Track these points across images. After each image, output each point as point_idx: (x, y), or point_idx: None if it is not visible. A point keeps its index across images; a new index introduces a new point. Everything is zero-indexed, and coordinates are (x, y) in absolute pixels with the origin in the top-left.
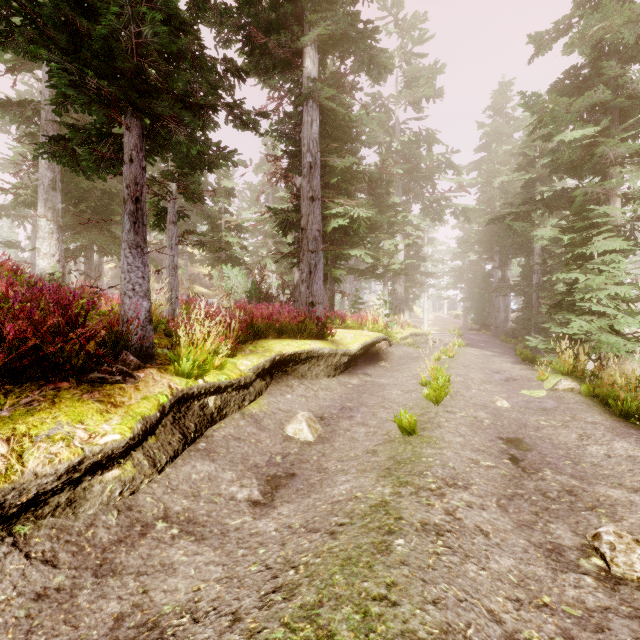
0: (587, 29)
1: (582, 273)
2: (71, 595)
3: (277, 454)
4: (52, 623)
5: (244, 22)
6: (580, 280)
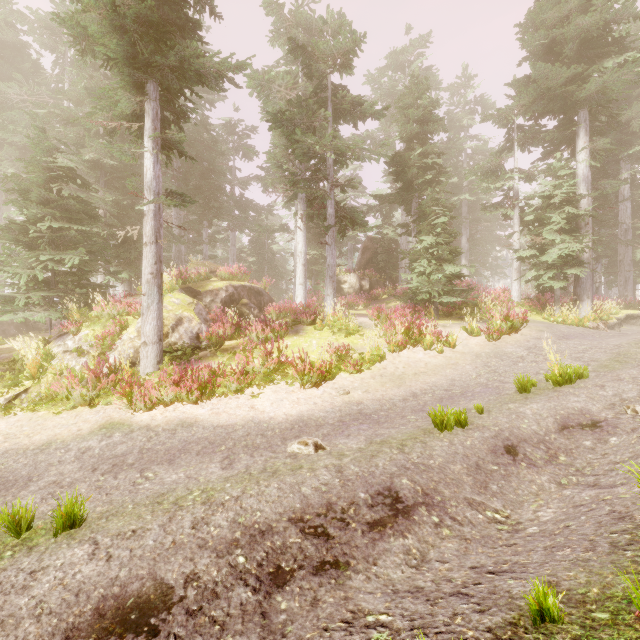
0: None
1: None
2: None
3: None
4: None
5: None
6: None
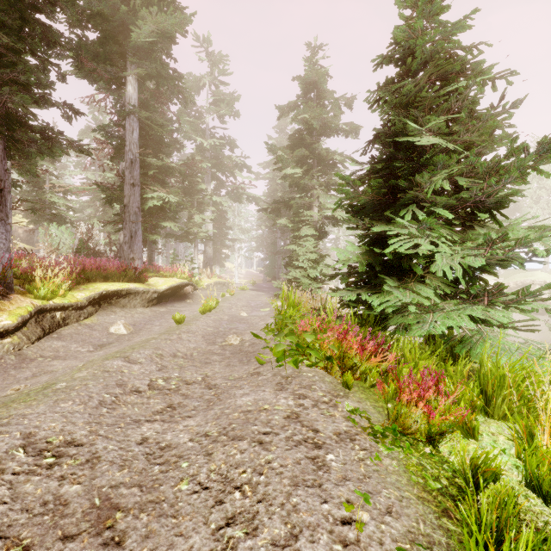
0: (299, 115)
1: (297, 246)
2: (6, 373)
3: (104, 338)
4: (3, 377)
5: (75, 46)
6: (296, 250)
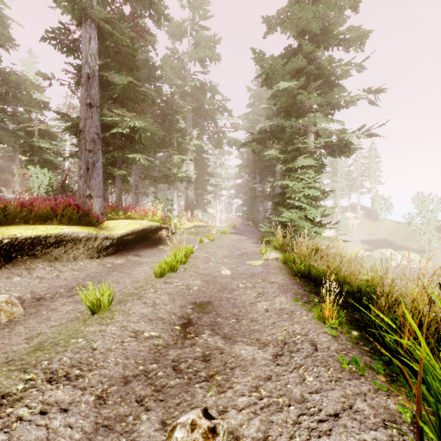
0: (293, 16)
1: (290, 180)
2: None
3: None
4: None
5: None
6: (289, 185)
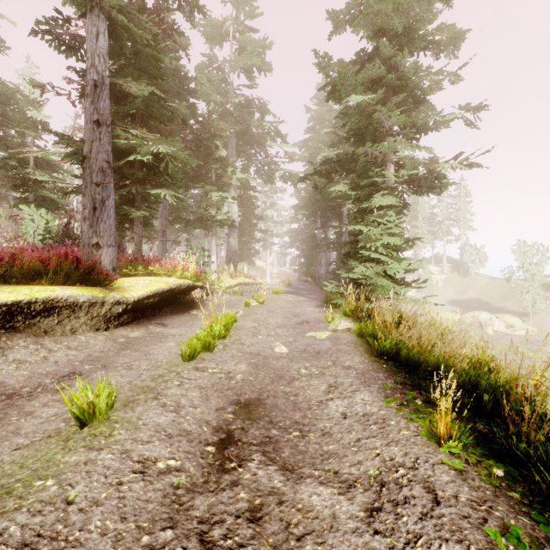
0: (368, 10)
1: (365, 225)
2: None
3: None
4: None
5: None
6: (363, 231)
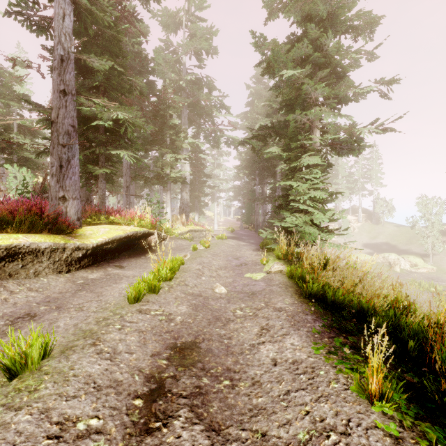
0: None
1: (295, 181)
2: None
3: None
4: None
5: None
6: (293, 186)
